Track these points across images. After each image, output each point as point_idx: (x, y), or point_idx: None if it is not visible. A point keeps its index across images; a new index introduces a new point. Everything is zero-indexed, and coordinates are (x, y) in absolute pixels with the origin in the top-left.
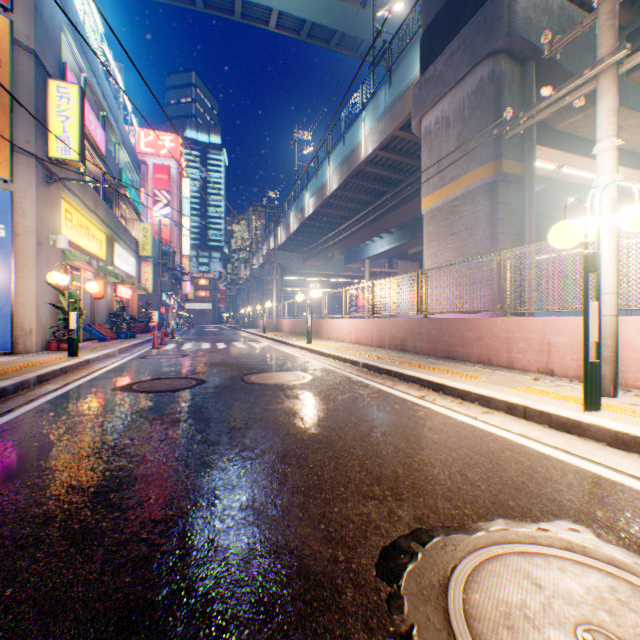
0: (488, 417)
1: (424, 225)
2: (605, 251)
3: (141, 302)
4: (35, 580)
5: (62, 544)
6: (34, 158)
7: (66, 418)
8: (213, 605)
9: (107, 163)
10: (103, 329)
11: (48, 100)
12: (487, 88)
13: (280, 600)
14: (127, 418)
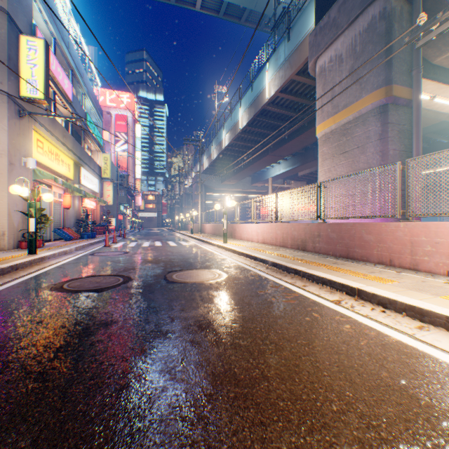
0: (430, 336)
1: (319, 147)
2: None
3: (103, 211)
4: None
5: None
6: (6, 95)
7: None
8: None
9: (74, 107)
10: (70, 231)
11: (19, 51)
12: (378, 24)
13: None
14: (28, 330)
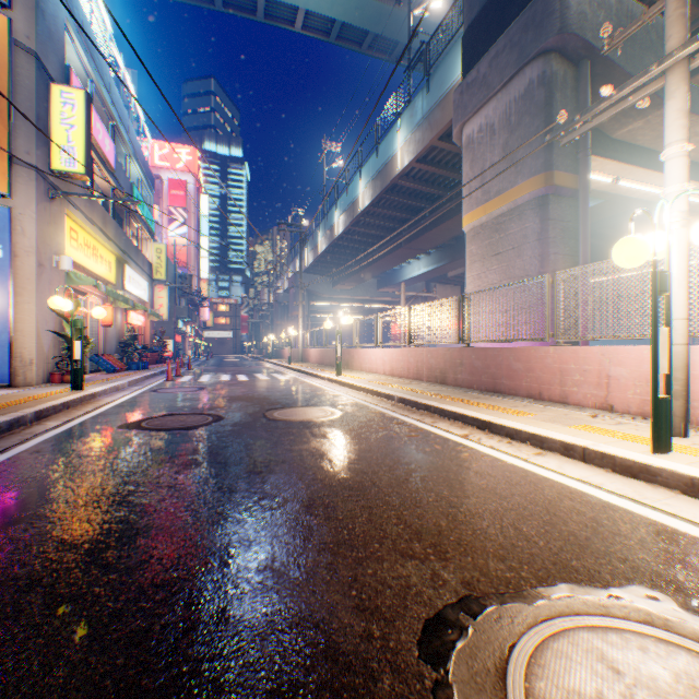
0: (542, 459)
1: (466, 244)
2: (674, 271)
3: (155, 330)
4: (8, 662)
5: (45, 615)
6: (35, 170)
7: (64, 460)
8: (221, 696)
9: (117, 177)
10: (112, 359)
11: (50, 106)
12: (537, 91)
13: (302, 689)
14: (133, 460)
